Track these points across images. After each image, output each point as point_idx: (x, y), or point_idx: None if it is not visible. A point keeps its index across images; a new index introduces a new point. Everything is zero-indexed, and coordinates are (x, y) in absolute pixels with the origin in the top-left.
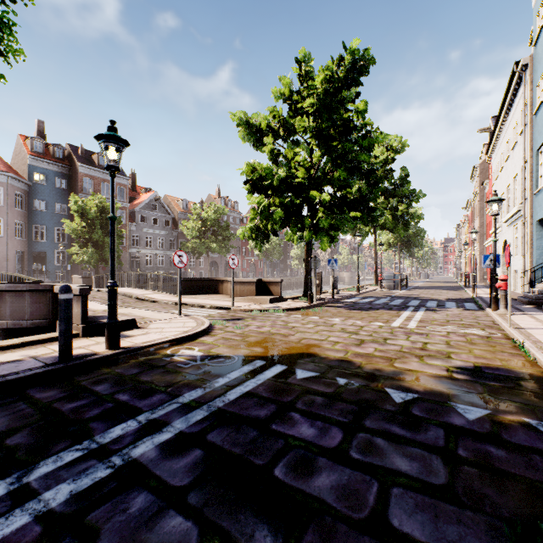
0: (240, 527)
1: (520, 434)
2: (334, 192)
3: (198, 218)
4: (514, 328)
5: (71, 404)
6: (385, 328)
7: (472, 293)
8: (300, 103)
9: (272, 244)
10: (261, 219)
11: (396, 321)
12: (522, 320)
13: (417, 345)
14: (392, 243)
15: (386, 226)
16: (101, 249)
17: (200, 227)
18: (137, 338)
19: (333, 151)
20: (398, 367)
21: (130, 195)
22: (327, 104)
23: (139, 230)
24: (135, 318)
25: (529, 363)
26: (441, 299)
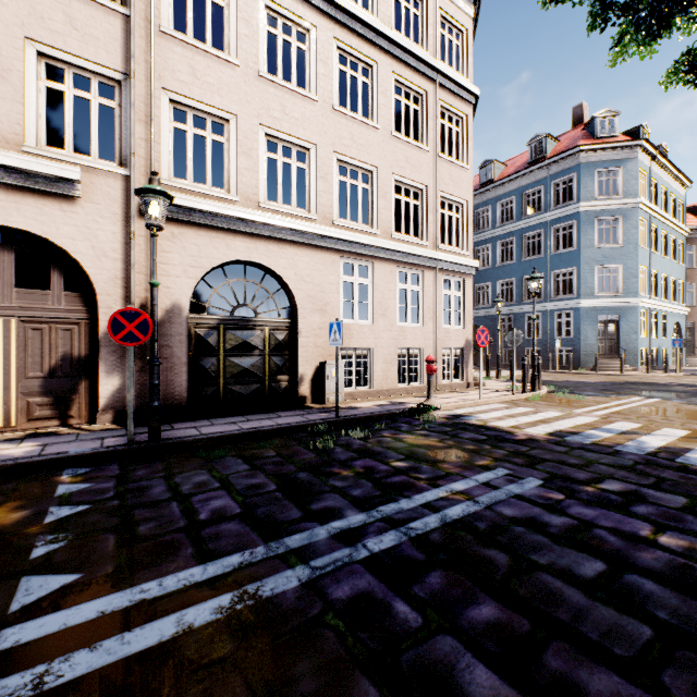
0: (310, 477)
1: (102, 473)
2: None
3: None
4: None
5: (493, 613)
6: None
7: None
8: None
9: None
10: None
11: None
12: None
13: None
14: None
15: None
16: None
17: None
18: None
19: None
20: None
21: None
22: None
23: None
24: None
25: None
26: None
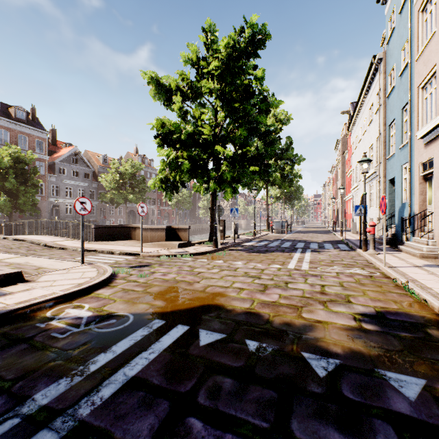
0: None
1: None
2: (236, 150)
3: (116, 172)
4: (388, 267)
5: None
6: (283, 271)
7: (340, 236)
8: (206, 68)
9: (183, 196)
10: (170, 170)
11: (291, 263)
12: (389, 259)
13: (316, 289)
14: (279, 197)
15: (276, 182)
16: (15, 197)
17: (118, 180)
18: (13, 297)
19: (235, 112)
20: (307, 319)
21: (50, 149)
22: (230, 68)
23: (59, 181)
24: (21, 271)
25: (420, 304)
26: (320, 242)
